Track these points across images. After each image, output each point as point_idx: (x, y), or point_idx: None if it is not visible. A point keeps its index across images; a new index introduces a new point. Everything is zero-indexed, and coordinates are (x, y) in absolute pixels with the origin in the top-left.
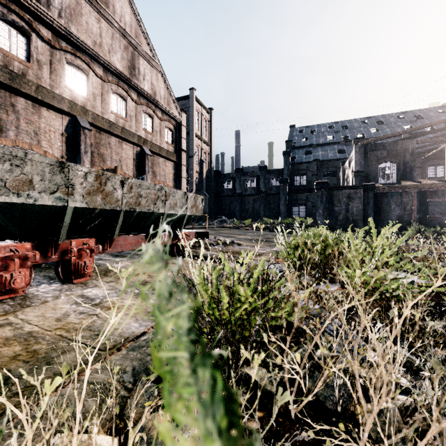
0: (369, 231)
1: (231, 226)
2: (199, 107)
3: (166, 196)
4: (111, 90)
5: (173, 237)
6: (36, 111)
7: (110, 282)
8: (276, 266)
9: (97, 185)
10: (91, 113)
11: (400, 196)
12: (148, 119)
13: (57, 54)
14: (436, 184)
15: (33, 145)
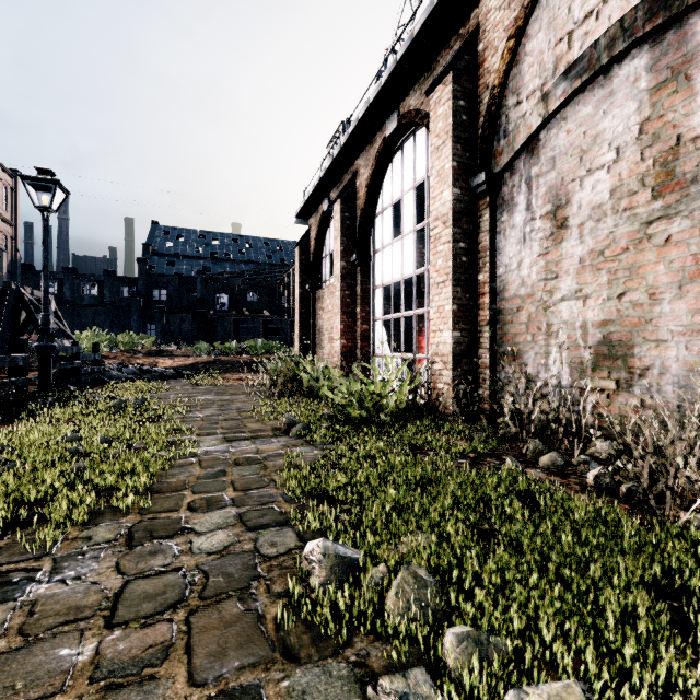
0: None
1: None
2: None
3: None
4: None
5: None
6: None
7: None
8: None
9: None
10: None
11: (223, 321)
12: None
13: None
14: (244, 314)
15: None
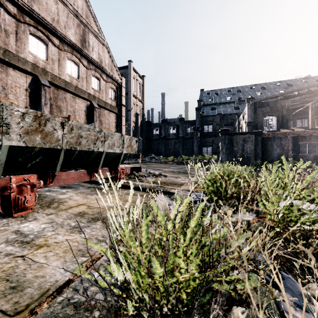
0: (259, 165)
1: (158, 161)
2: (135, 75)
3: (105, 137)
4: (67, 57)
5: (112, 172)
6: (4, 70)
7: (50, 214)
8: (211, 209)
9: (36, 125)
10: (50, 74)
11: (280, 139)
12: (96, 81)
13: (22, 26)
14: (305, 131)
15: (1, 97)
